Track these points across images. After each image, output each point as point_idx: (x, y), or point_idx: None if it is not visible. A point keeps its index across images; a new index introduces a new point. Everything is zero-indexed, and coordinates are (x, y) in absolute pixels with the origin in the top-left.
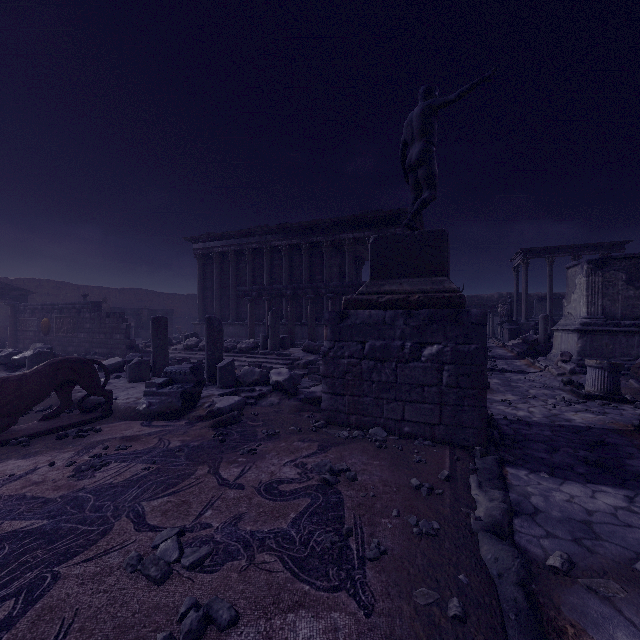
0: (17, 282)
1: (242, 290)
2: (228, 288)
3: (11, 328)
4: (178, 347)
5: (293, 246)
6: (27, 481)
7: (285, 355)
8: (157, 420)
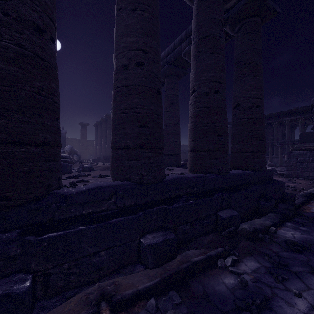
0: None
1: None
2: None
3: None
4: None
5: None
6: None
7: None
8: None
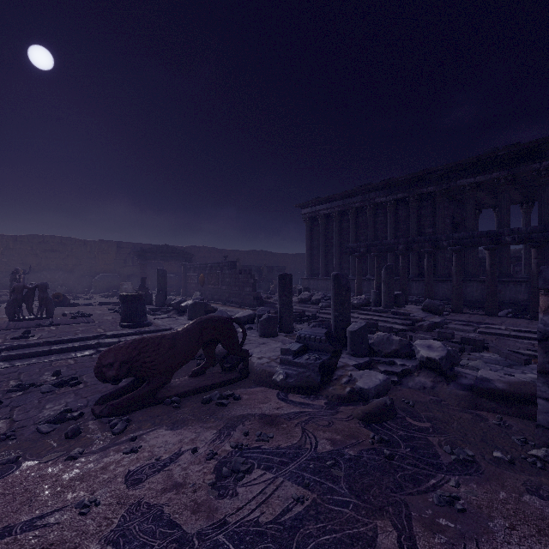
0: (187, 249)
1: (349, 247)
2: (332, 246)
3: (183, 281)
4: (293, 300)
5: (398, 200)
6: (168, 477)
7: (402, 314)
8: (292, 392)
